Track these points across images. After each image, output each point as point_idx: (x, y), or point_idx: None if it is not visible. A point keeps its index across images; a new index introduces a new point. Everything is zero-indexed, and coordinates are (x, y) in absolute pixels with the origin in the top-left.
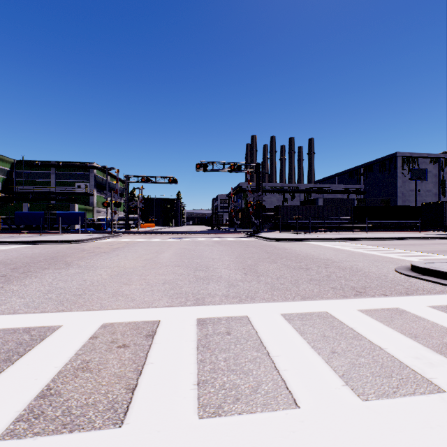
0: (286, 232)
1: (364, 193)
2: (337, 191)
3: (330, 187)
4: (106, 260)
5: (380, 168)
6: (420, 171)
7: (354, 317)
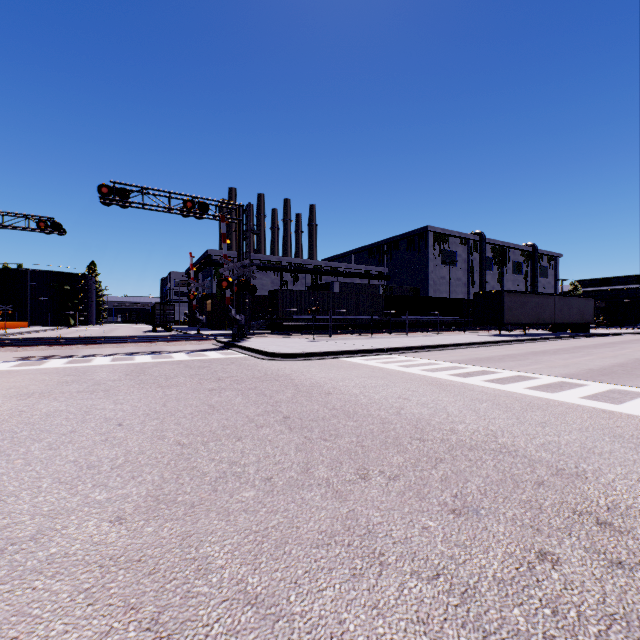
0: (292, 337)
1: (389, 278)
2: (356, 274)
3: (347, 268)
4: None
5: (408, 246)
6: (450, 254)
7: None
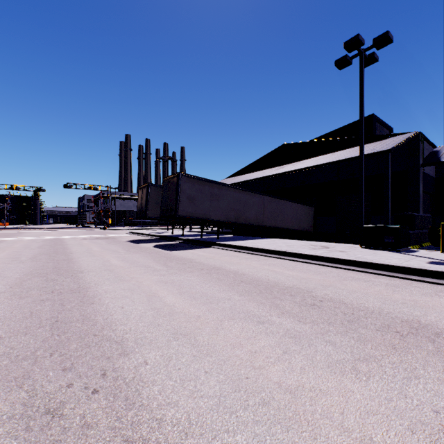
0: (127, 227)
1: None
2: None
3: None
4: (30, 235)
5: None
6: None
7: (98, 235)
